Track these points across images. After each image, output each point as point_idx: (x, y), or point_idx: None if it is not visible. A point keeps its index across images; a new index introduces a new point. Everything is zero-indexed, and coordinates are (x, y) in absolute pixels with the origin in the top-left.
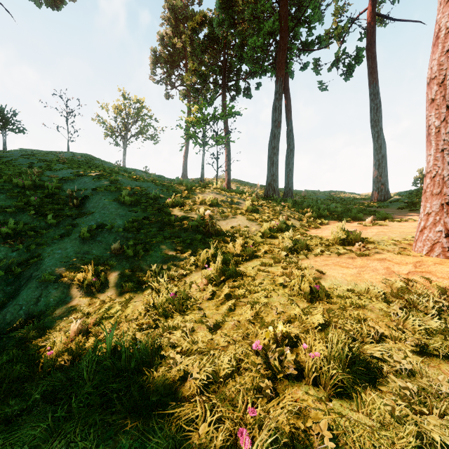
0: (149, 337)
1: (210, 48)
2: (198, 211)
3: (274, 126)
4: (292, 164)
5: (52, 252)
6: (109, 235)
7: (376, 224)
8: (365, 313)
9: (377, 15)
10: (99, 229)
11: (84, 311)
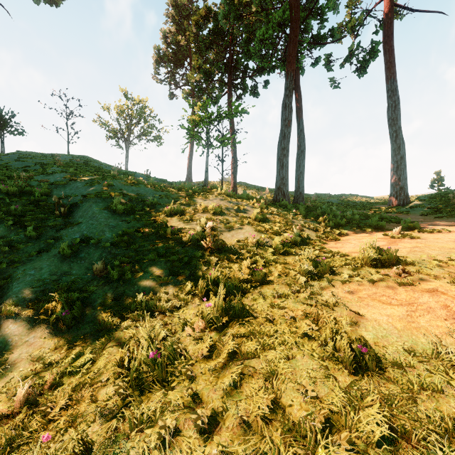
0: (101, 453)
1: (215, 45)
2: (199, 221)
3: (284, 125)
4: (303, 166)
5: (25, 272)
6: (94, 251)
7: (406, 236)
8: (446, 401)
9: (395, 5)
10: (84, 243)
11: (45, 360)
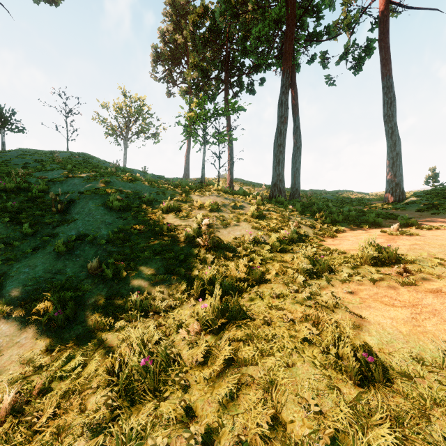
0: None
1: (212, 43)
2: (195, 217)
3: (280, 122)
4: (299, 163)
5: (19, 270)
6: (89, 248)
7: (404, 233)
8: None
9: (391, 2)
10: (80, 240)
11: (36, 363)
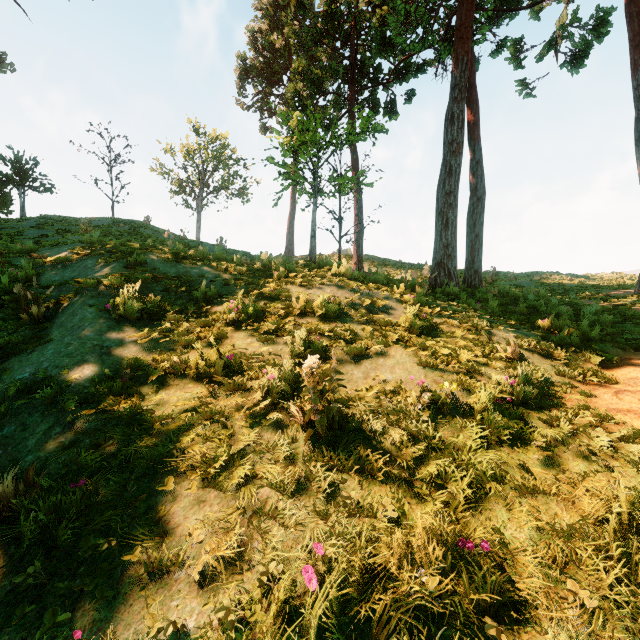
0: None
1: (329, 38)
2: (293, 335)
3: (450, 152)
4: (481, 225)
5: None
6: (40, 417)
7: None
8: None
9: None
10: (30, 393)
11: None
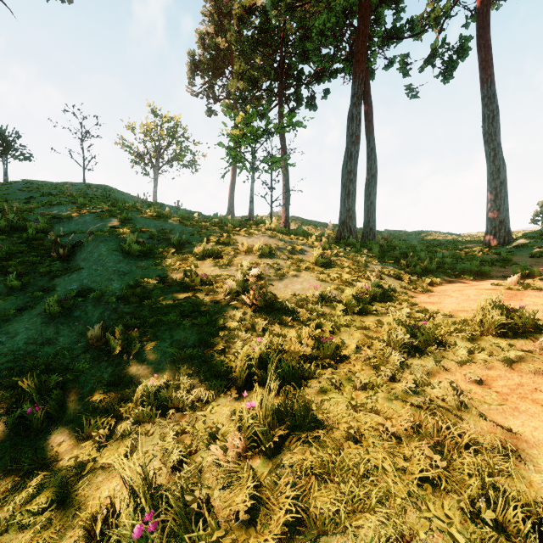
0: None
1: (263, 46)
2: (241, 265)
3: (350, 142)
4: (375, 195)
5: None
6: (94, 307)
7: (528, 286)
8: None
9: None
10: (82, 296)
11: None
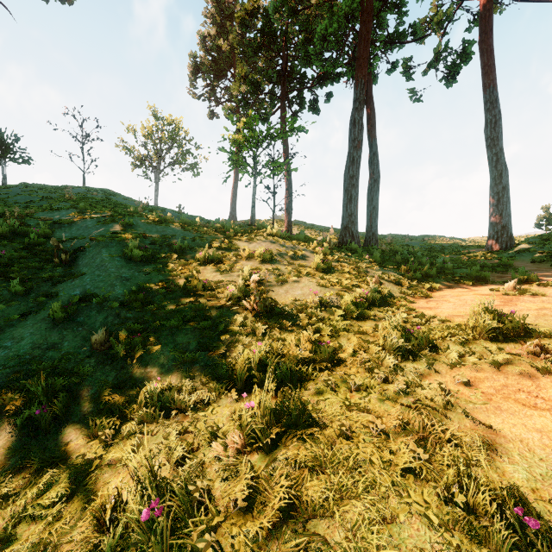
0: None
1: (265, 49)
2: (242, 271)
3: (353, 147)
4: (377, 200)
5: None
6: (97, 313)
7: (524, 292)
8: None
9: None
10: (85, 301)
11: None
